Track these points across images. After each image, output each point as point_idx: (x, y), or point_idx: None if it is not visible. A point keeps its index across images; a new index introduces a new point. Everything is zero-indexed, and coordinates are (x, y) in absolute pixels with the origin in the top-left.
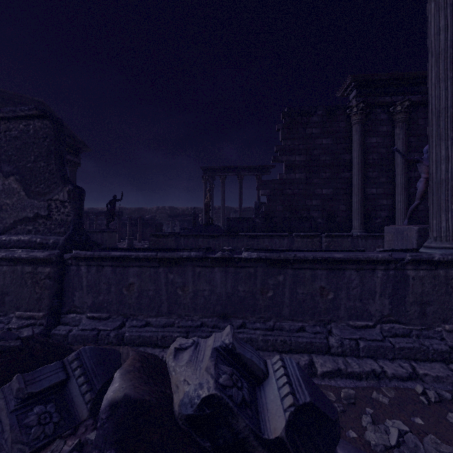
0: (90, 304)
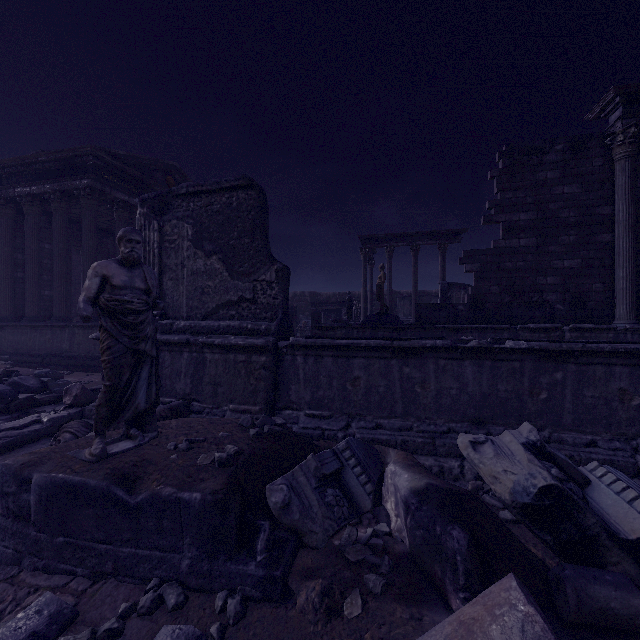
0: (308, 400)
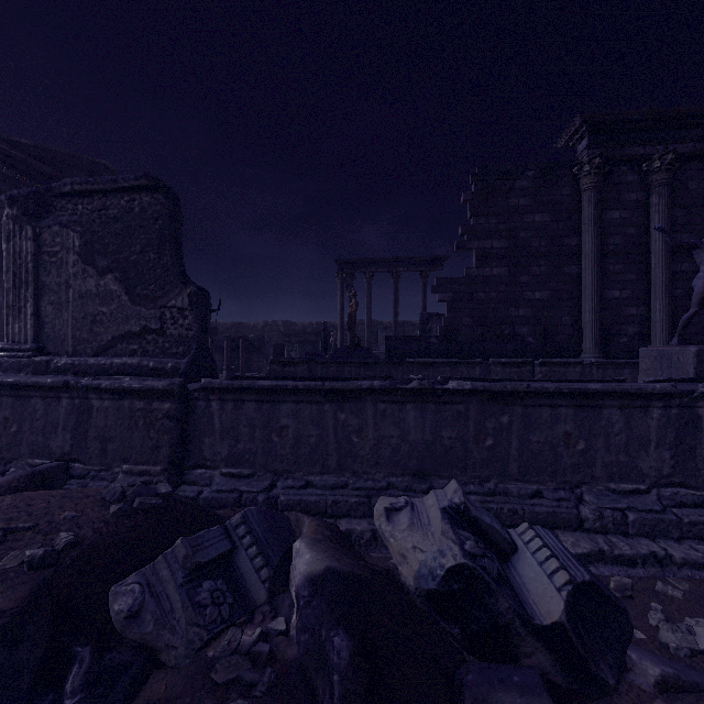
0: (225, 456)
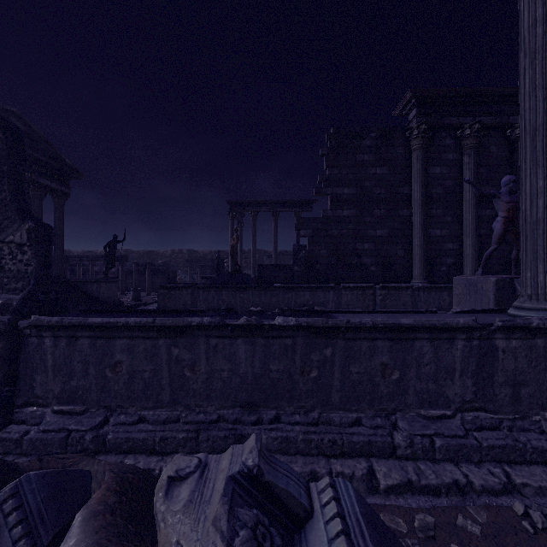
0: (57, 393)
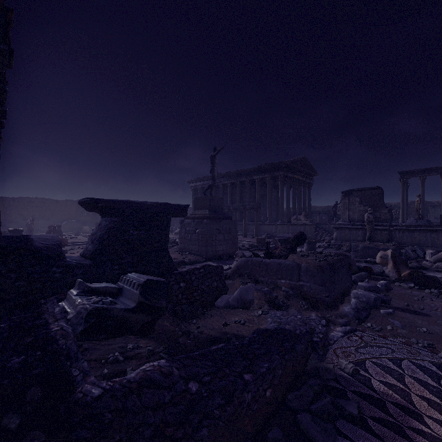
0: (399, 242)
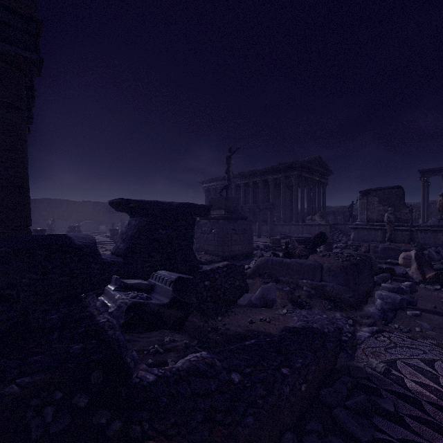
0: (422, 243)
